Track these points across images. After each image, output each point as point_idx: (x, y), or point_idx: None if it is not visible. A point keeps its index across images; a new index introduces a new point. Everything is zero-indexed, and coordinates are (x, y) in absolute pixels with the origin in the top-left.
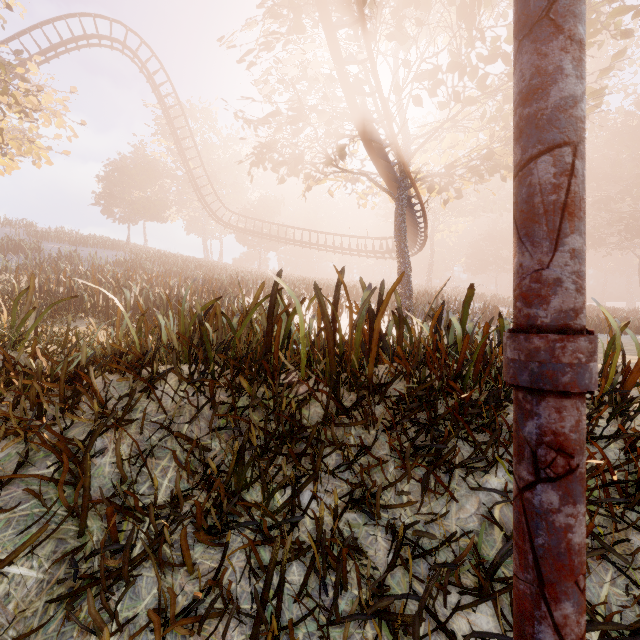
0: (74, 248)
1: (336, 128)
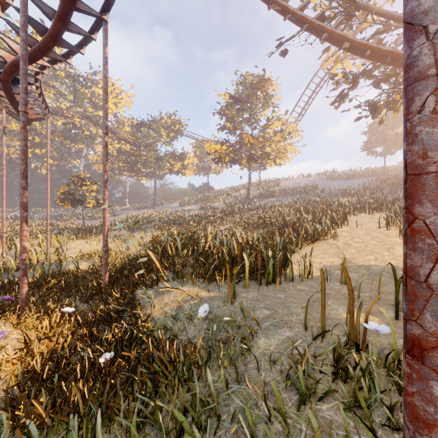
0: (342, 182)
1: (383, 74)
